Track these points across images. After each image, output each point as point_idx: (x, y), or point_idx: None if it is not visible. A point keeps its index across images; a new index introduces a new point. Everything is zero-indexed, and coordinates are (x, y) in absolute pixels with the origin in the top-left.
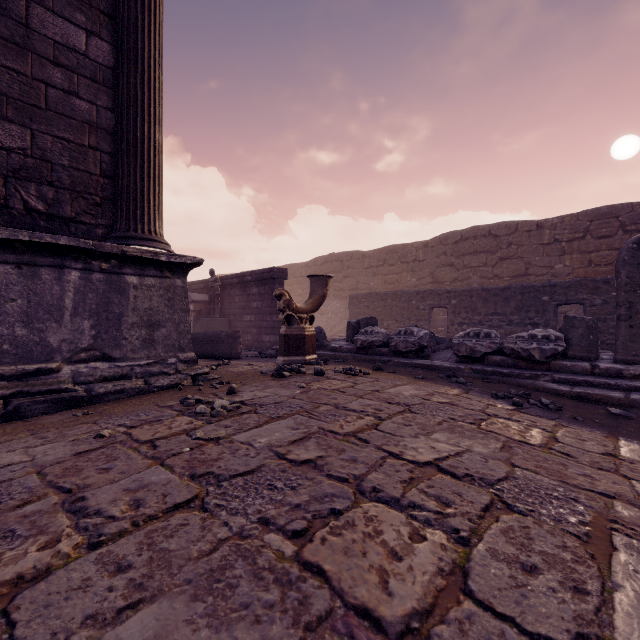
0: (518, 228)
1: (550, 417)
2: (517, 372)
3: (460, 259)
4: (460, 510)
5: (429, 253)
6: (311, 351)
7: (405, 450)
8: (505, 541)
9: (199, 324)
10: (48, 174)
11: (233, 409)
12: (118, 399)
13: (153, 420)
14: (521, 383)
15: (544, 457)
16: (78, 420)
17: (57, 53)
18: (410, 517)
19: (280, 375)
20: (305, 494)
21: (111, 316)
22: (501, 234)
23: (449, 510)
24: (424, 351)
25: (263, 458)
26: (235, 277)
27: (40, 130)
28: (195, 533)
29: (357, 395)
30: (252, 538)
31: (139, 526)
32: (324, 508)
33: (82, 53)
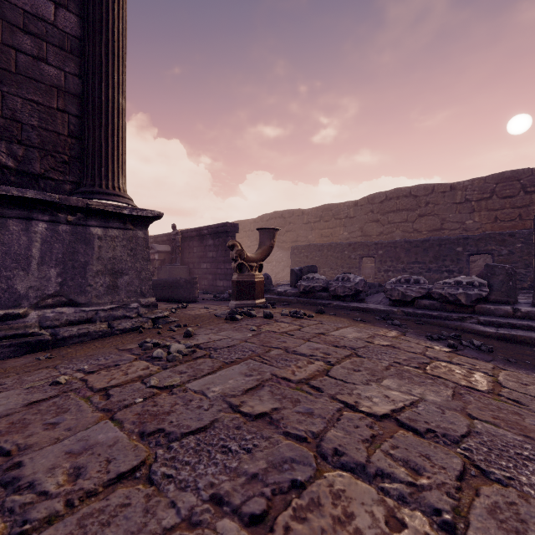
0: (434, 189)
1: (485, 359)
2: (445, 315)
3: (385, 216)
4: (434, 480)
5: (359, 211)
6: (260, 295)
7: (360, 400)
8: (496, 526)
9: (163, 271)
10: (18, 133)
11: (188, 353)
12: (82, 342)
13: (111, 365)
14: (450, 325)
15: (497, 405)
16: (40, 364)
17: (27, 22)
18: (381, 491)
19: (233, 318)
20: (262, 459)
21: (77, 264)
22: (420, 195)
23: (422, 480)
24: (359, 295)
25: (217, 411)
26: (194, 231)
27: (10, 92)
28: (136, 519)
29: (305, 338)
30: (203, 527)
31: (73, 507)
32: (284, 479)
33: (51, 23)
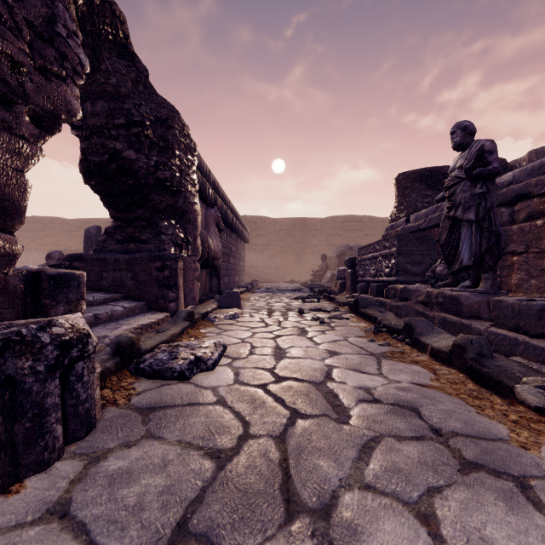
0: None
1: None
2: None
3: None
4: None
5: None
6: None
7: None
8: None
9: None
10: None
11: None
12: None
13: None
14: None
15: None
16: None
17: None
18: None
19: None
20: None
21: None
22: None
23: None
24: None
25: None
26: None
27: None
28: None
29: None
30: None
31: None
32: None
33: None
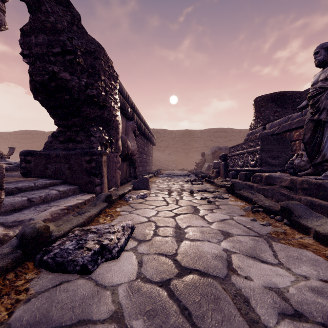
0: None
1: None
2: None
3: None
4: None
5: None
6: None
7: None
8: None
9: None
10: None
11: None
12: None
13: None
14: None
15: None
16: None
17: None
18: None
19: None
20: None
21: None
22: None
23: None
24: None
25: None
26: None
27: None
28: None
29: None
30: None
31: None
32: None
33: None
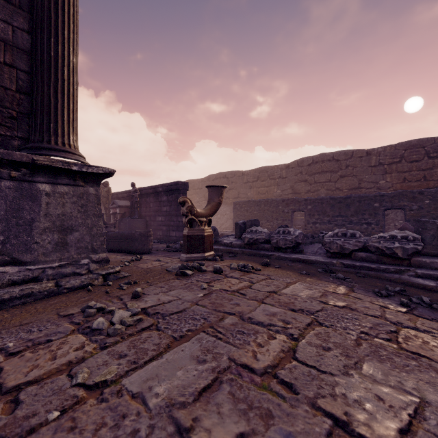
0: (353, 155)
1: None
2: (383, 267)
3: (312, 177)
4: None
5: (290, 172)
6: (209, 248)
7: (349, 408)
8: None
9: (123, 223)
10: None
11: (133, 323)
12: (25, 303)
13: (42, 341)
14: (390, 278)
15: None
16: None
17: None
18: None
19: (183, 274)
20: None
21: (21, 222)
22: (341, 159)
23: None
24: (299, 247)
25: None
26: (150, 188)
27: None
28: None
29: (258, 299)
30: None
31: None
32: None
33: None
